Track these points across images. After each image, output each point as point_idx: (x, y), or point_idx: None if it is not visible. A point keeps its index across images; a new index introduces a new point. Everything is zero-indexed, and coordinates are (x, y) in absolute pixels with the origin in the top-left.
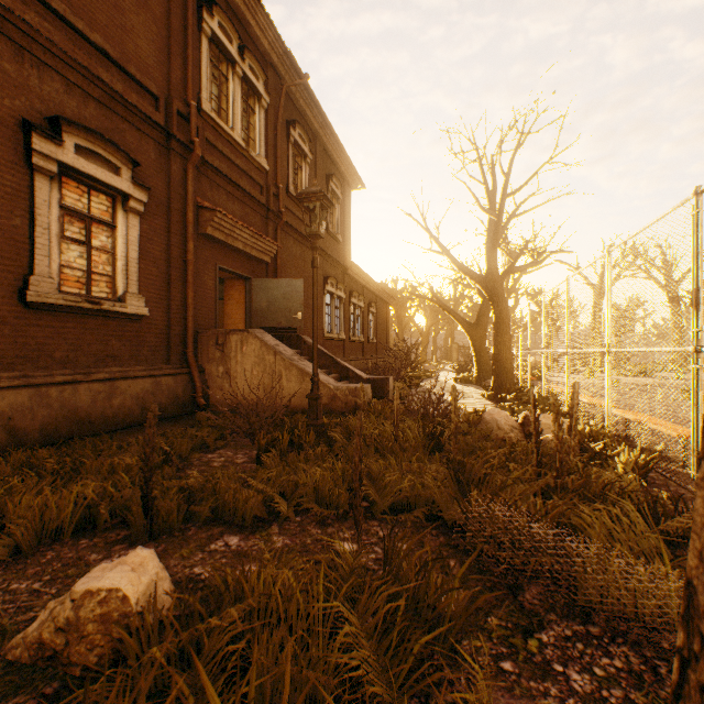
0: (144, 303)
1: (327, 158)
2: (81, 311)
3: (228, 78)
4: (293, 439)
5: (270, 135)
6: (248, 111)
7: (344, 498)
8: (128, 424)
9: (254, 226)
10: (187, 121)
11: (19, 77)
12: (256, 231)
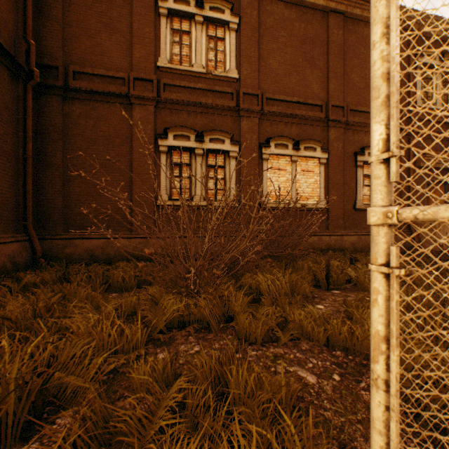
0: None
1: None
2: None
3: (431, 78)
4: None
5: None
6: (445, 86)
7: None
8: None
9: None
10: (408, 117)
11: (352, 140)
12: None
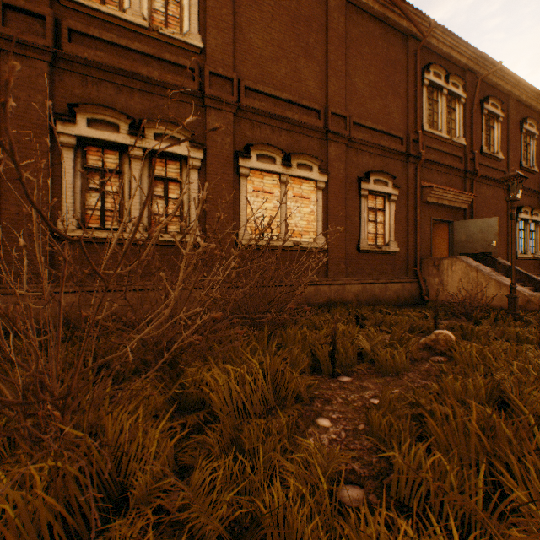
0: (396, 245)
1: (519, 106)
2: (374, 252)
3: (437, 101)
4: (496, 318)
5: (466, 120)
6: (450, 113)
7: (534, 341)
8: (391, 304)
9: (454, 186)
10: (415, 142)
11: (356, 161)
12: (457, 191)
